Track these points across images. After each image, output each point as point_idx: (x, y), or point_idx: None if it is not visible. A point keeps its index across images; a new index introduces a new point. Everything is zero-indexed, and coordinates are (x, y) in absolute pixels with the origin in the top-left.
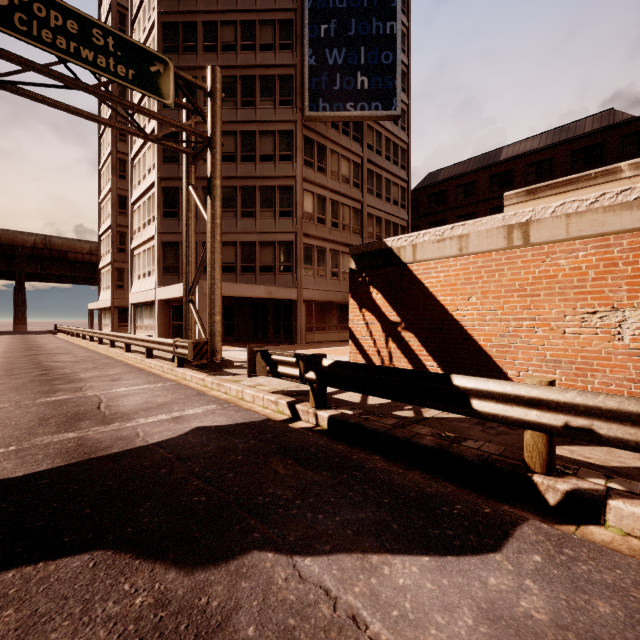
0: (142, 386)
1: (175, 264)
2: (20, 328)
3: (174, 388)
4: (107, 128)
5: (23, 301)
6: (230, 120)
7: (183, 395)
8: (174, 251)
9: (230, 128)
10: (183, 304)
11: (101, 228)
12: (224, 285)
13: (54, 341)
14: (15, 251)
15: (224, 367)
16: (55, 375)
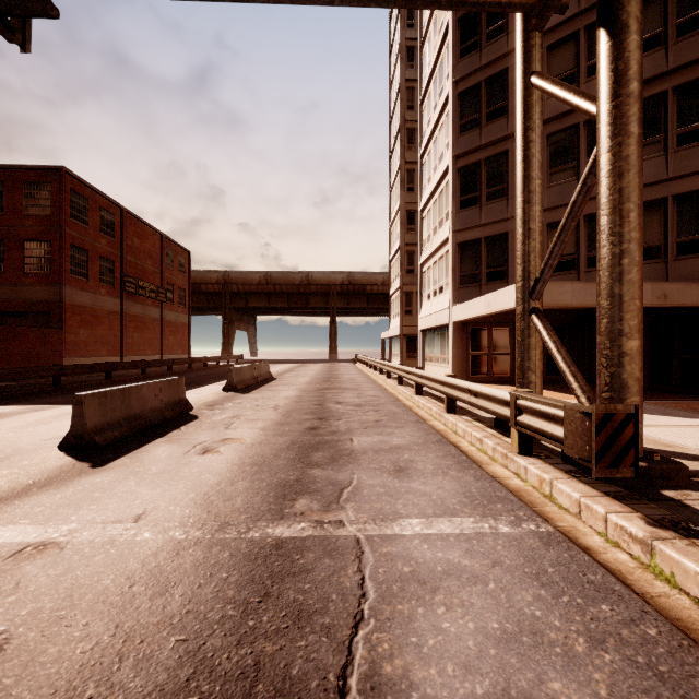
0: (459, 521)
1: (475, 271)
2: (333, 357)
3: (563, 573)
4: (396, 143)
5: (335, 333)
6: (565, 18)
7: (658, 690)
8: (474, 253)
9: (565, 32)
10: (516, 318)
11: (391, 253)
12: (568, 287)
13: (350, 371)
14: (329, 289)
15: (659, 481)
16: (324, 433)
